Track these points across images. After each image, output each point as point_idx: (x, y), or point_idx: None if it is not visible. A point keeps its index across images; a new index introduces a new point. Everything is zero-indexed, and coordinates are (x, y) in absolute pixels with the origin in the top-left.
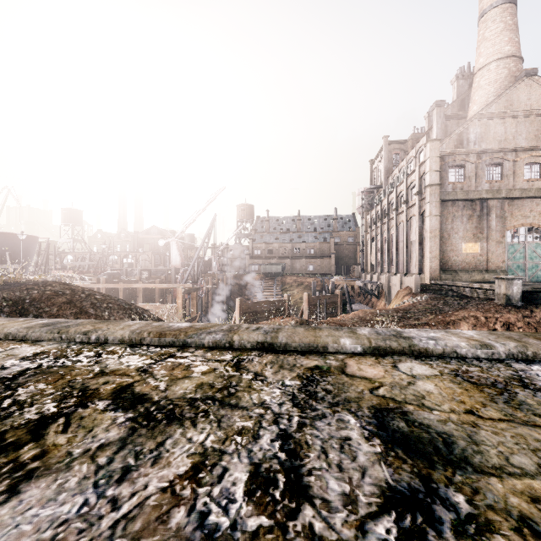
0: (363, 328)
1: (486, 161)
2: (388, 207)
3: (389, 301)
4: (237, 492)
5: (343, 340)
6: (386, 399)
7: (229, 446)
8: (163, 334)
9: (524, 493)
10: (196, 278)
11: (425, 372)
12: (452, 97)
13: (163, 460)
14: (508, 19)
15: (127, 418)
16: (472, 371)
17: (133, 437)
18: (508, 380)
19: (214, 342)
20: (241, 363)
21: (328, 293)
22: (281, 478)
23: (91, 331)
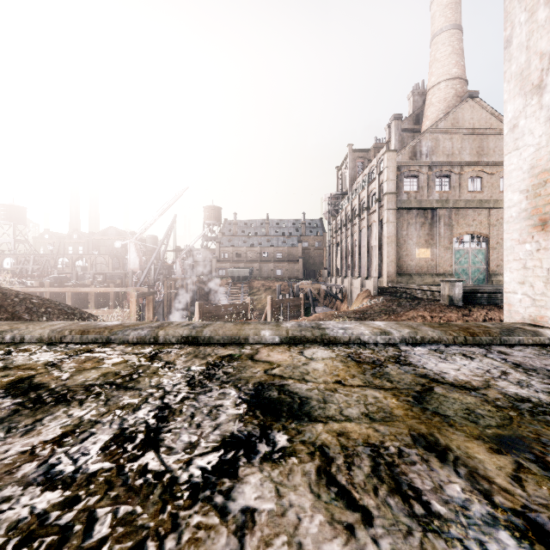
0: (289, 322)
1: (436, 173)
2: (352, 213)
3: (351, 304)
4: (93, 448)
5: (264, 332)
6: (275, 376)
7: (106, 418)
8: (86, 331)
9: (336, 431)
10: (153, 281)
11: (324, 355)
12: (409, 111)
13: (35, 431)
14: (455, 44)
15: (13, 403)
16: (364, 353)
17: (12, 417)
18: (388, 359)
19: (138, 338)
20: (157, 355)
21: (292, 297)
22: (141, 436)
23: (6, 331)
